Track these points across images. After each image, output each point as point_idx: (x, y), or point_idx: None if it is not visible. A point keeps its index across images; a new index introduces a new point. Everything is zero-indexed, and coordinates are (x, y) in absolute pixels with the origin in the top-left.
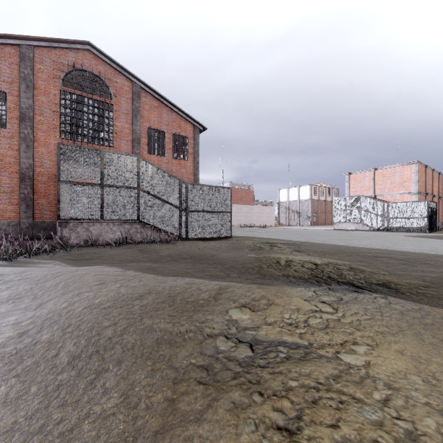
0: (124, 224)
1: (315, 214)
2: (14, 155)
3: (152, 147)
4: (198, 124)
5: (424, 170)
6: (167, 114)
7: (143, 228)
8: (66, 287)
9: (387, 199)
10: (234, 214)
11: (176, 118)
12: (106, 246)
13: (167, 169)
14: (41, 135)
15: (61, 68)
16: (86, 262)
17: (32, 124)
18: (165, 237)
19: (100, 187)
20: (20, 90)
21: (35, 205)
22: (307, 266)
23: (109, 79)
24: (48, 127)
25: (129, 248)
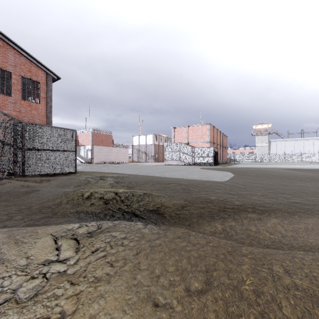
0: None
1: (157, 154)
2: None
3: None
4: (51, 72)
5: (213, 129)
6: (14, 56)
7: None
8: None
9: (195, 145)
10: (96, 153)
11: (25, 62)
12: None
13: (14, 109)
14: None
15: None
16: None
17: None
18: None
19: None
20: None
21: None
22: (107, 198)
23: None
24: None
25: None
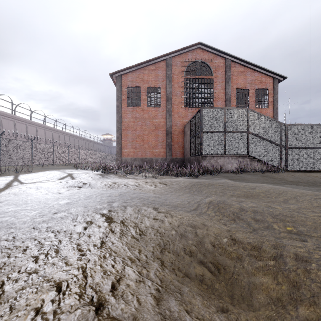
0: (238, 158)
1: None
2: (163, 121)
3: (239, 102)
4: (277, 76)
5: None
6: (251, 75)
7: (251, 161)
8: (281, 194)
9: None
10: None
11: (257, 76)
12: (229, 172)
13: None
14: (175, 107)
15: (184, 65)
16: (241, 181)
17: (171, 102)
18: (273, 168)
19: (224, 133)
20: (166, 84)
21: (172, 148)
22: None
23: (211, 62)
24: (178, 102)
25: (251, 174)
